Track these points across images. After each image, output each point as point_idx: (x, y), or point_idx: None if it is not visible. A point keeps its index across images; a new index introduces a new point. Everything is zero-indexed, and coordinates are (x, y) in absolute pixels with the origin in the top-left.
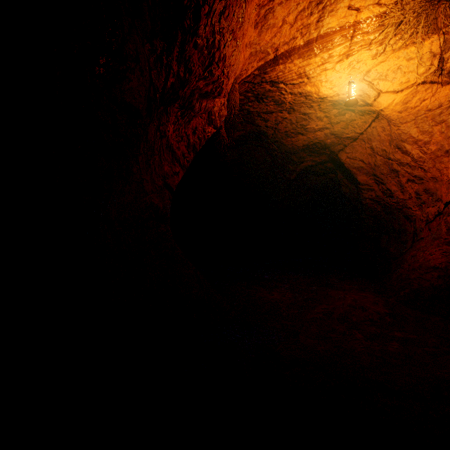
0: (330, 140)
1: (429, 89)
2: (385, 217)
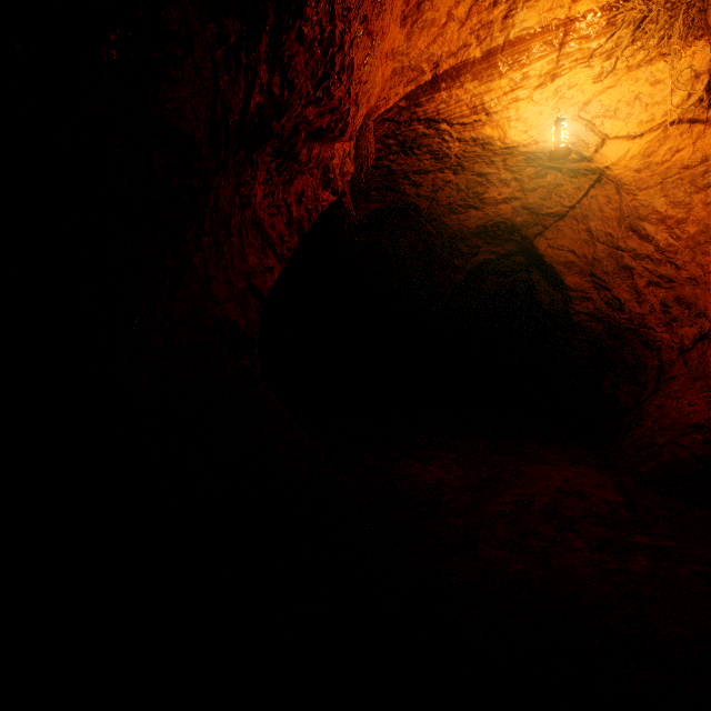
0: (522, 218)
1: (686, 133)
2: (610, 343)
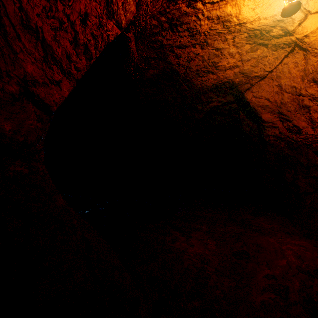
0: (239, 79)
1: None
2: (289, 153)
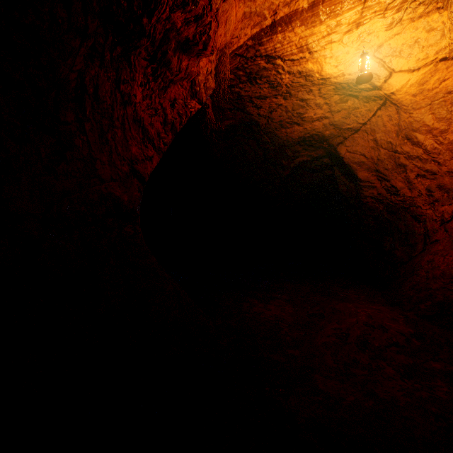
0: (329, 131)
1: (451, 67)
2: (388, 217)
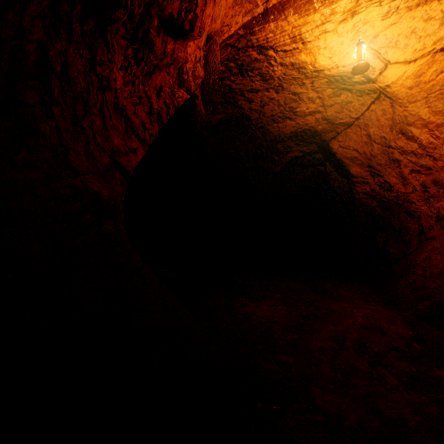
0: (322, 126)
1: None
2: (381, 213)
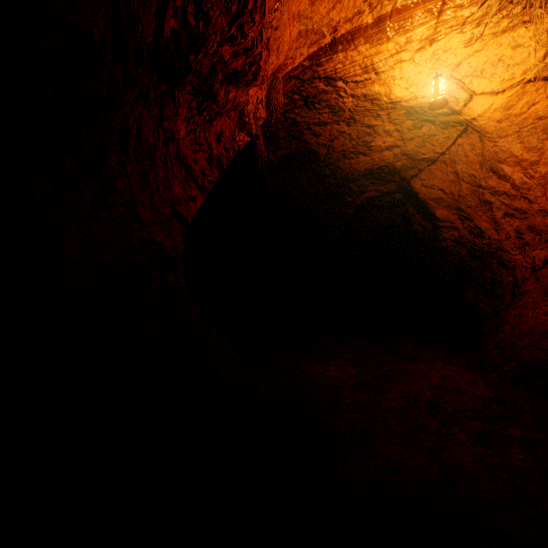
0: (401, 162)
1: (541, 89)
2: (472, 264)
